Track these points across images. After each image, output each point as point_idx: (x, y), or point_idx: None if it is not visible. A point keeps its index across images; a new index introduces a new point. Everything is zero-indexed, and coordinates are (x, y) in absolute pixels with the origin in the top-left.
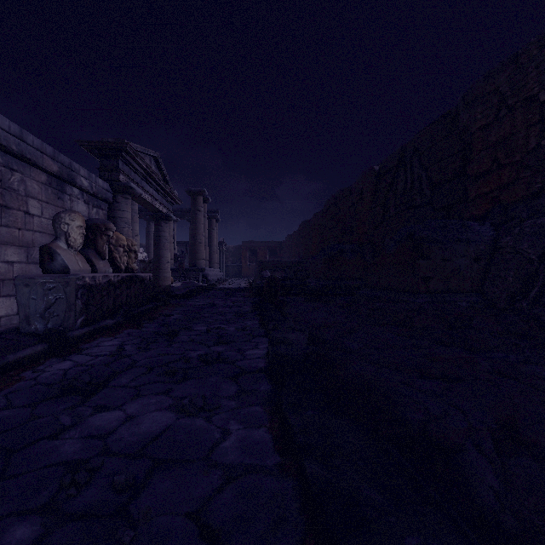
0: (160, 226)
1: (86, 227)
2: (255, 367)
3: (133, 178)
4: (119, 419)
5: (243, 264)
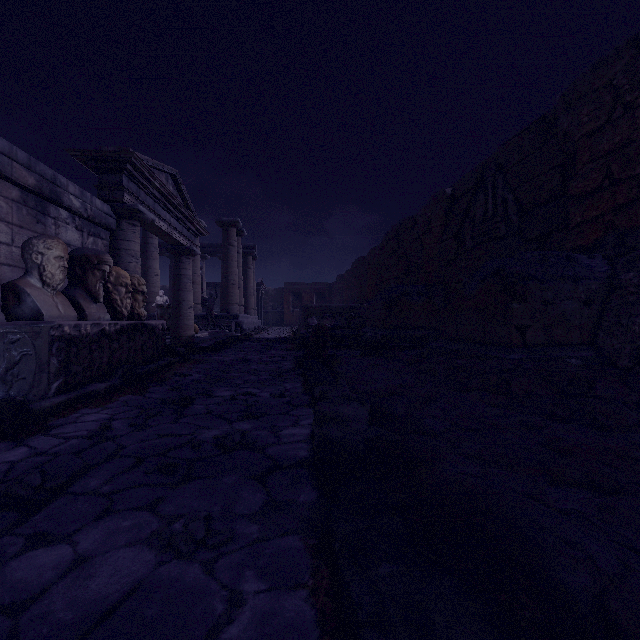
0: (181, 263)
1: (72, 259)
2: (294, 457)
3: (143, 200)
4: (61, 564)
5: (285, 310)
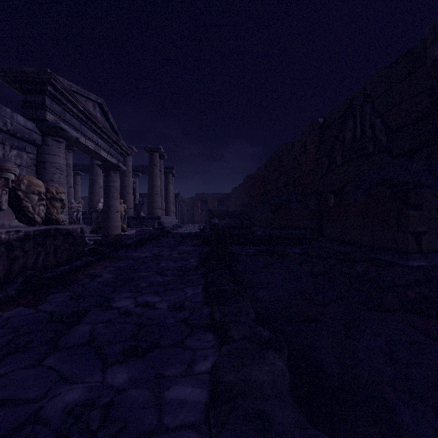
0: (109, 176)
1: None
2: None
3: (68, 120)
4: None
5: (195, 212)
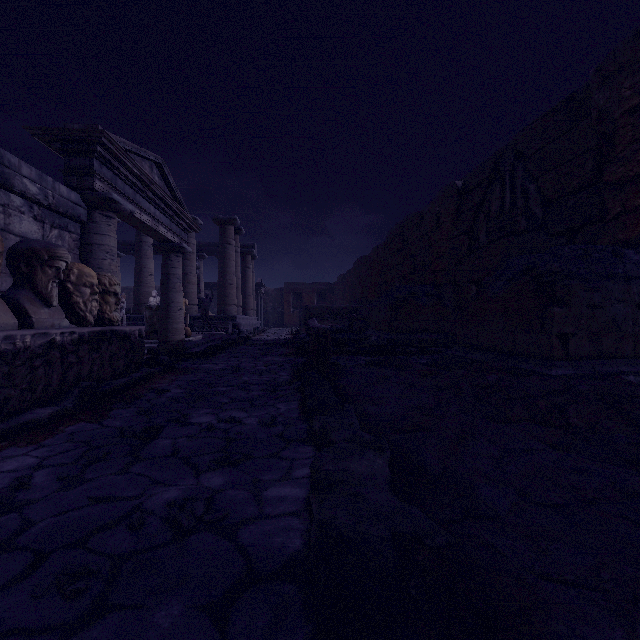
0: (169, 261)
1: (15, 254)
2: (280, 552)
3: (120, 188)
4: None
5: (285, 310)
